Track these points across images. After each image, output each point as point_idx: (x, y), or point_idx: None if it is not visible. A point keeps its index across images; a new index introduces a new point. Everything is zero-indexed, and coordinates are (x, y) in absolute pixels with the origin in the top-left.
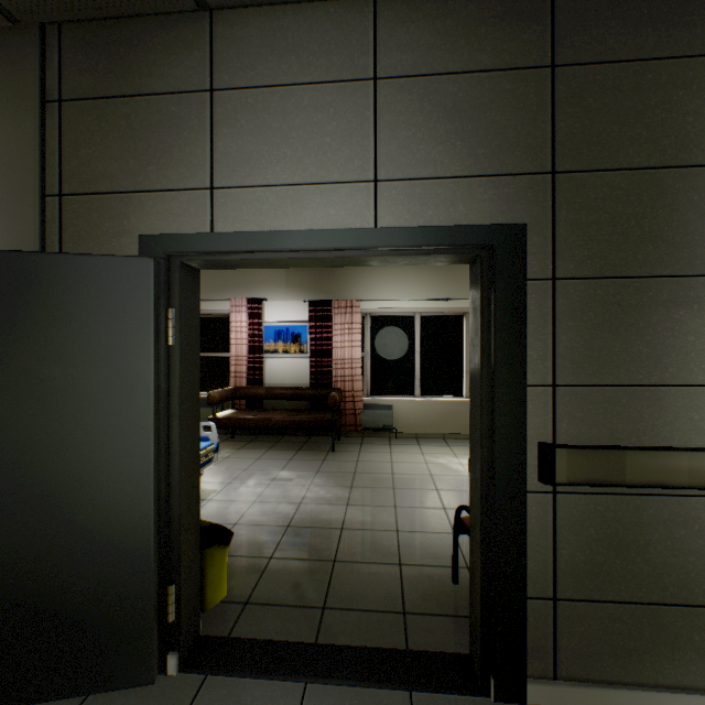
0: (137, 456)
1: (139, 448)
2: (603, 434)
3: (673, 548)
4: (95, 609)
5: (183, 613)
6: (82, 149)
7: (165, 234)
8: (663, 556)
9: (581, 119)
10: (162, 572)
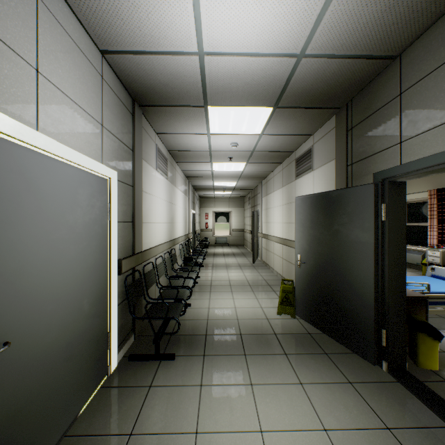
0: (367, 266)
1: (368, 263)
2: None
3: None
4: (354, 321)
5: (389, 346)
6: (356, 144)
7: (381, 170)
8: None
9: None
10: (379, 321)
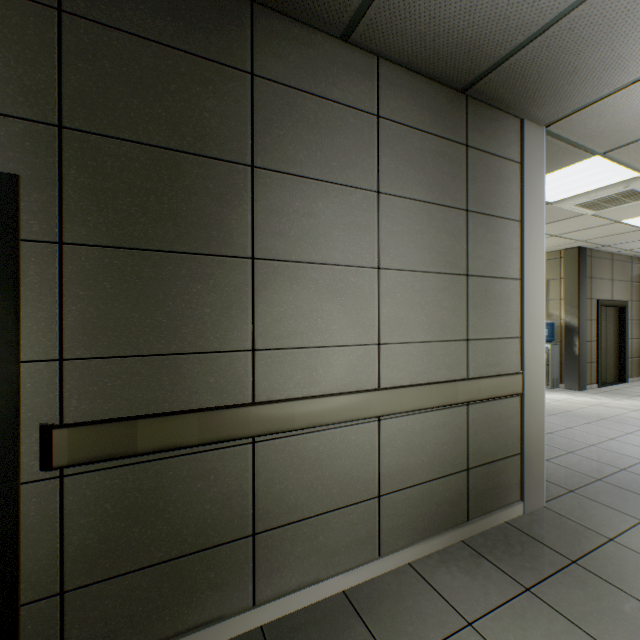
0: None
1: None
2: (121, 406)
3: (193, 501)
4: None
5: None
6: None
7: None
8: (183, 512)
9: (96, 79)
10: None
